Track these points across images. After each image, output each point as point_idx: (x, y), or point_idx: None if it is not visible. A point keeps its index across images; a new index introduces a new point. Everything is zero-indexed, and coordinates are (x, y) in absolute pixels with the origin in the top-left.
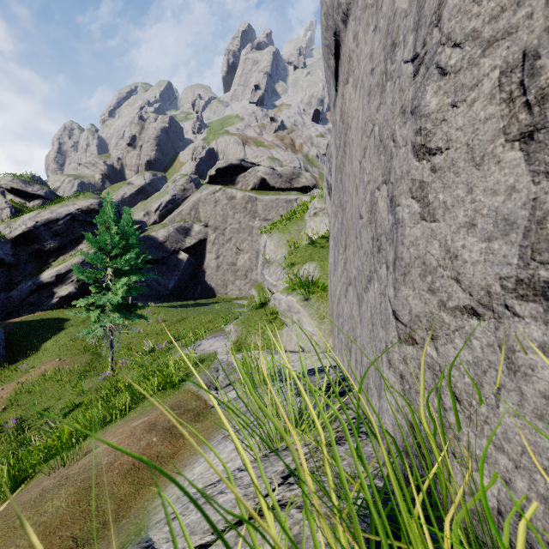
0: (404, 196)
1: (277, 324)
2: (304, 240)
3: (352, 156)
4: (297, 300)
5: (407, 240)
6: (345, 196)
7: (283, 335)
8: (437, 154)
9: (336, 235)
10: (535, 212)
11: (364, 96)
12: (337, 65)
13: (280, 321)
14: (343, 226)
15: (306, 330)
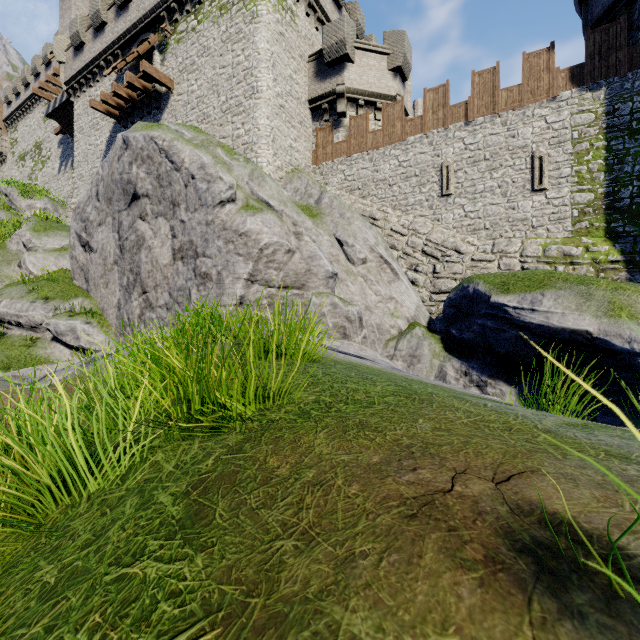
0: (193, 290)
1: (42, 346)
2: (20, 274)
3: (154, 260)
4: (81, 323)
5: (194, 296)
6: (139, 268)
7: (55, 352)
8: (199, 286)
9: (127, 285)
10: (209, 296)
11: (169, 251)
12: (131, 202)
13: (44, 344)
14: (138, 282)
15: (96, 340)
